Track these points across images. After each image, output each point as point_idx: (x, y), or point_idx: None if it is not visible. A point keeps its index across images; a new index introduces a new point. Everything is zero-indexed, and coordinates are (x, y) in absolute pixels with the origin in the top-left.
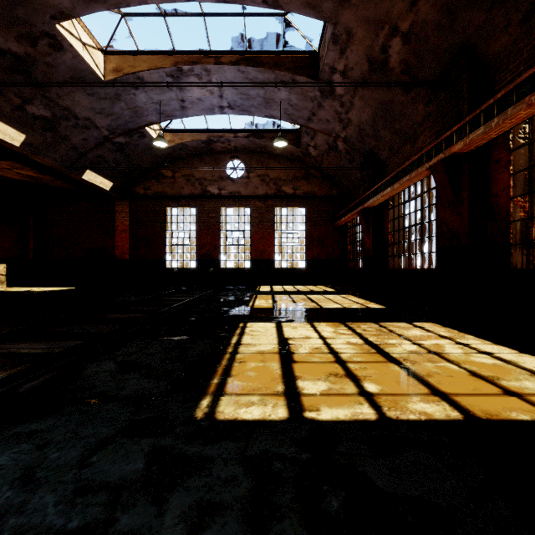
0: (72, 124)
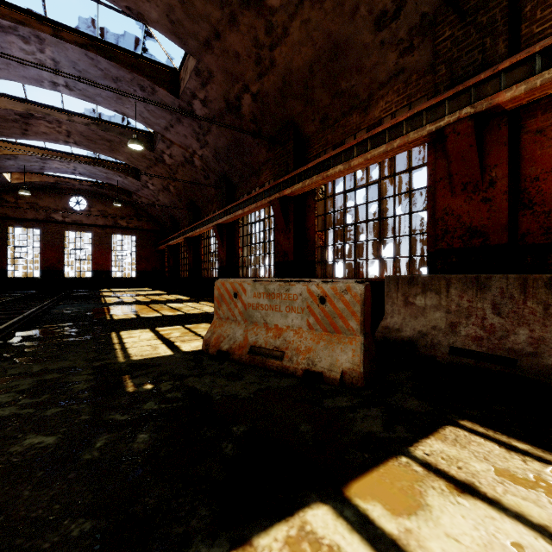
0: None
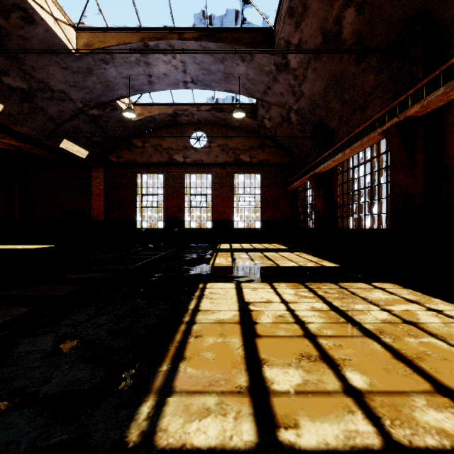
0: (48, 96)
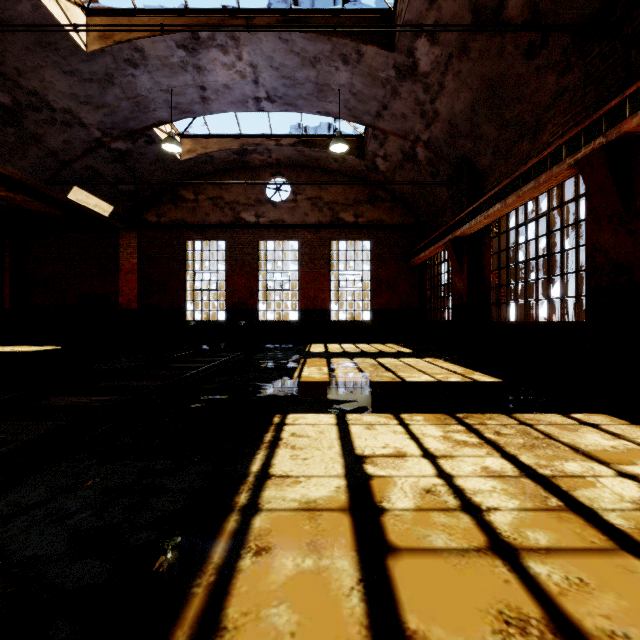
0: (45, 117)
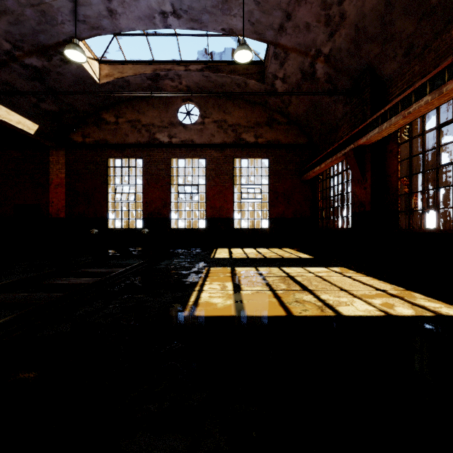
0: None
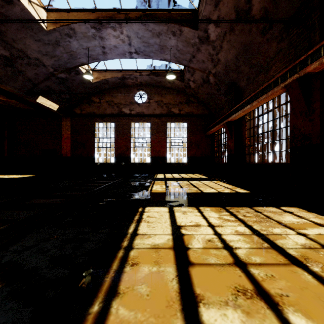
0: (26, 62)
